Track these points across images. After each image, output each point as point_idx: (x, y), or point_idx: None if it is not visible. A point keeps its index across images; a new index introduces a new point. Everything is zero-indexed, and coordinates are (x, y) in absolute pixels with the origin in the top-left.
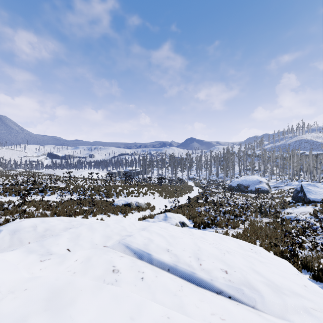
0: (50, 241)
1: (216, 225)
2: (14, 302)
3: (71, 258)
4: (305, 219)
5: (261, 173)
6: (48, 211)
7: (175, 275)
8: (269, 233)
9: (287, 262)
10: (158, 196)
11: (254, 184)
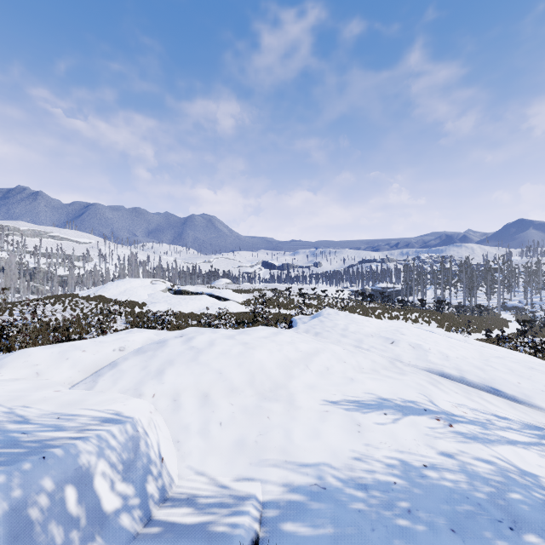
0: None
1: None
2: (392, 324)
3: None
4: None
5: None
6: None
7: None
8: None
9: None
10: (435, 326)
11: None
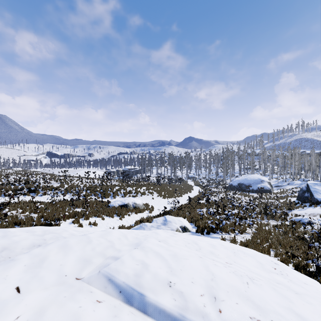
0: None
1: (221, 230)
2: None
3: (10, 313)
4: None
5: (262, 172)
6: (36, 214)
7: None
8: (281, 240)
9: (318, 283)
10: (157, 195)
11: (256, 183)
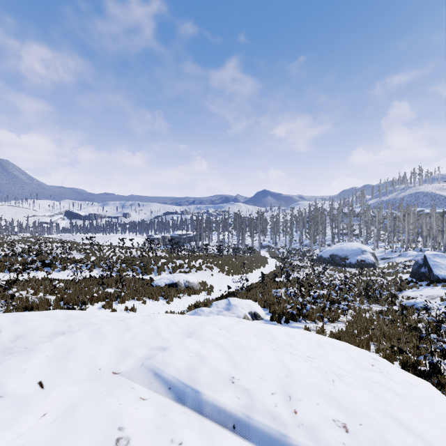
0: (10, 366)
1: (305, 317)
2: None
3: (35, 409)
4: (440, 309)
5: (363, 239)
6: (53, 296)
7: (248, 440)
8: (386, 330)
9: (430, 385)
10: (217, 271)
11: (354, 254)
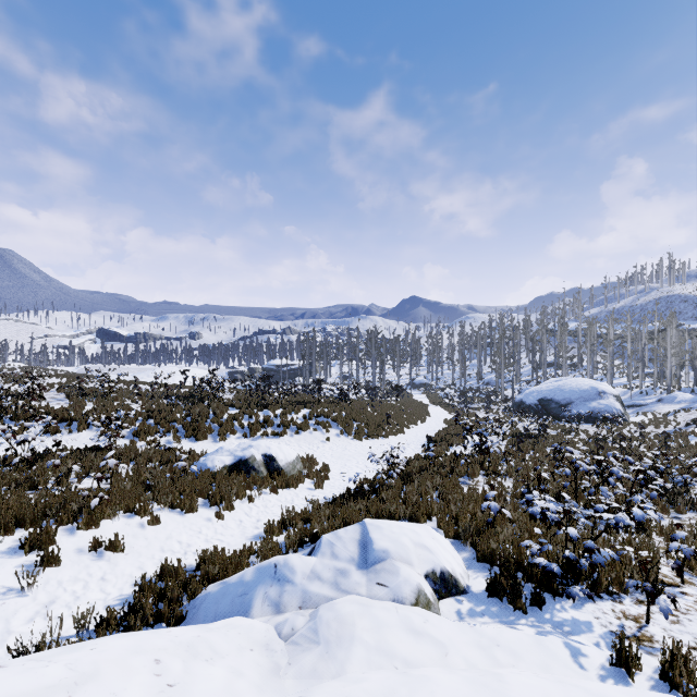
0: None
1: (582, 581)
2: None
3: None
4: None
5: (588, 372)
6: None
7: None
8: None
9: None
10: (339, 432)
11: (585, 399)
